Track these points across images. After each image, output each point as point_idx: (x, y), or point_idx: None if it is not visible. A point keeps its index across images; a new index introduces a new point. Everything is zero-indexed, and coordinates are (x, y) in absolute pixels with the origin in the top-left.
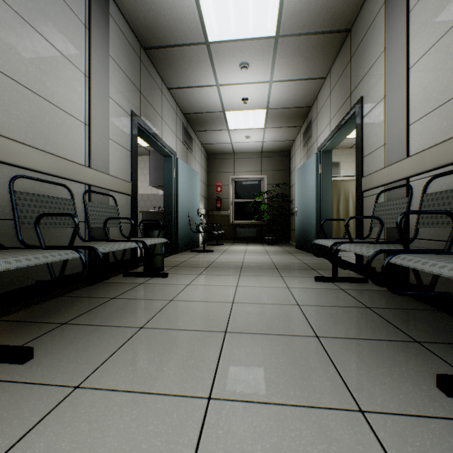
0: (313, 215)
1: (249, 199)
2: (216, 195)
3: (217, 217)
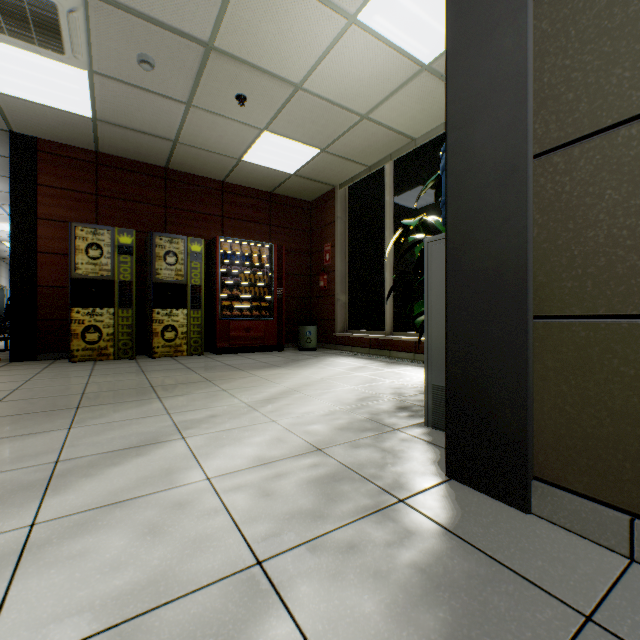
0: None
1: None
2: None
3: None
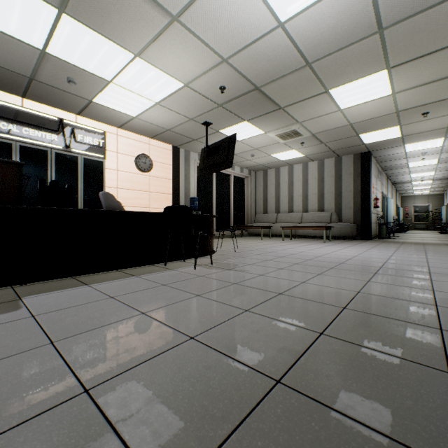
0: (445, 221)
1: (421, 213)
2: (404, 212)
3: (405, 220)
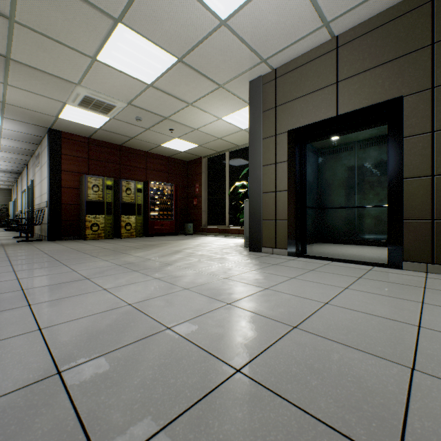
0: (13, 217)
1: None
2: None
3: None
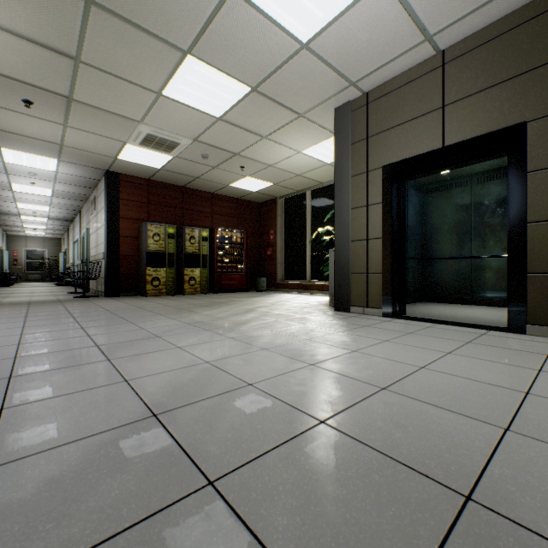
0: (64, 270)
1: (37, 260)
2: (14, 257)
3: (15, 269)
